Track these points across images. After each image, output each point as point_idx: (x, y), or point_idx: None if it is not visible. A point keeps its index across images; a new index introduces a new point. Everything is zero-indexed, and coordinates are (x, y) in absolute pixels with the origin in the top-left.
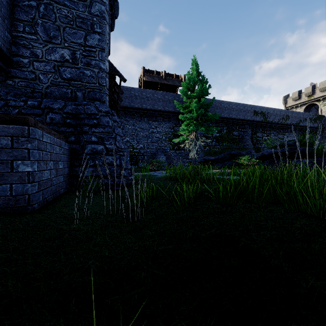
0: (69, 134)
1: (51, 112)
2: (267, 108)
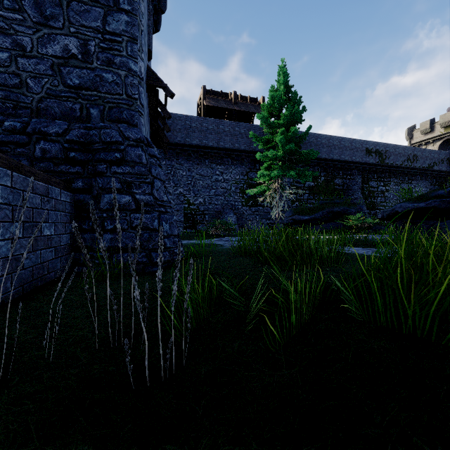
0: (73, 176)
1: (44, 140)
2: (384, 145)
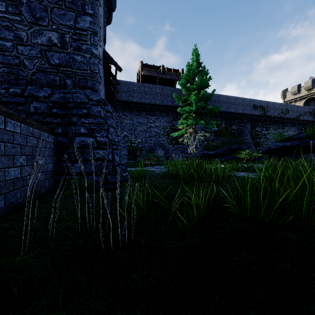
0: (55, 125)
1: (36, 101)
2: (266, 102)
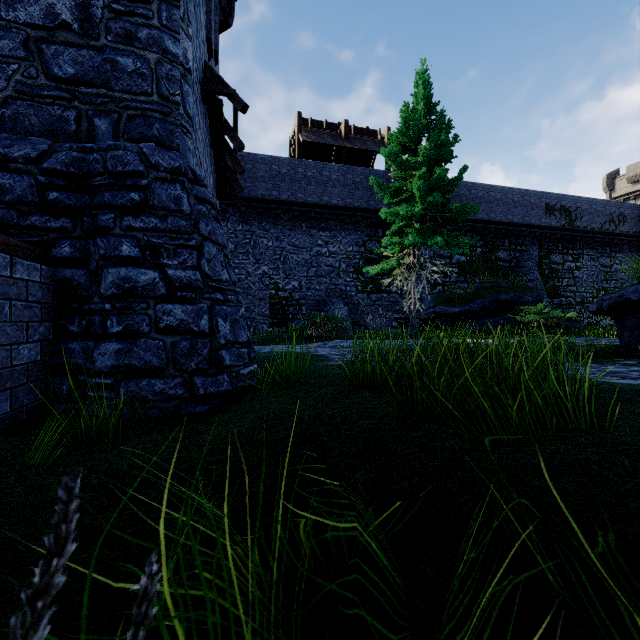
0: (54, 235)
1: (2, 170)
2: (574, 199)
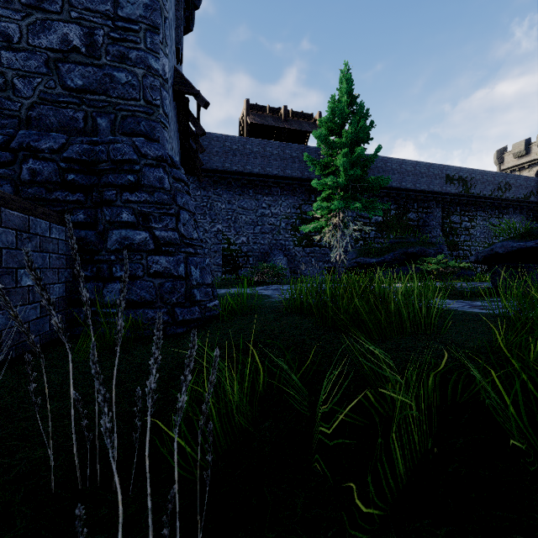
0: (72, 206)
1: (34, 158)
2: (470, 171)
